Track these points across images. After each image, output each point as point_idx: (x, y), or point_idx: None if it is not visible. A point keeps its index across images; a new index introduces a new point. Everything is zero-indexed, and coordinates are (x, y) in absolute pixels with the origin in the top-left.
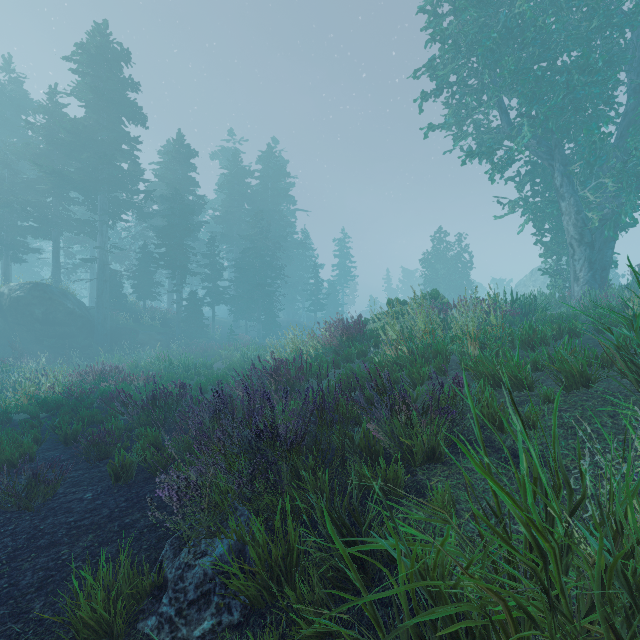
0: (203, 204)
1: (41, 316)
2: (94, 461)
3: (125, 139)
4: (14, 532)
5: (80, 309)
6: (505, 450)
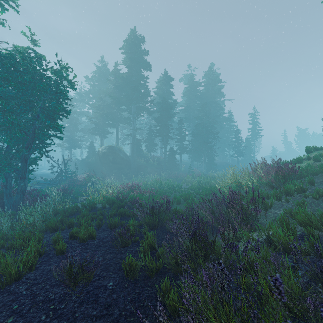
0: (176, 103)
1: (112, 160)
2: (119, 248)
3: (142, 78)
4: (62, 313)
5: (125, 157)
6: None
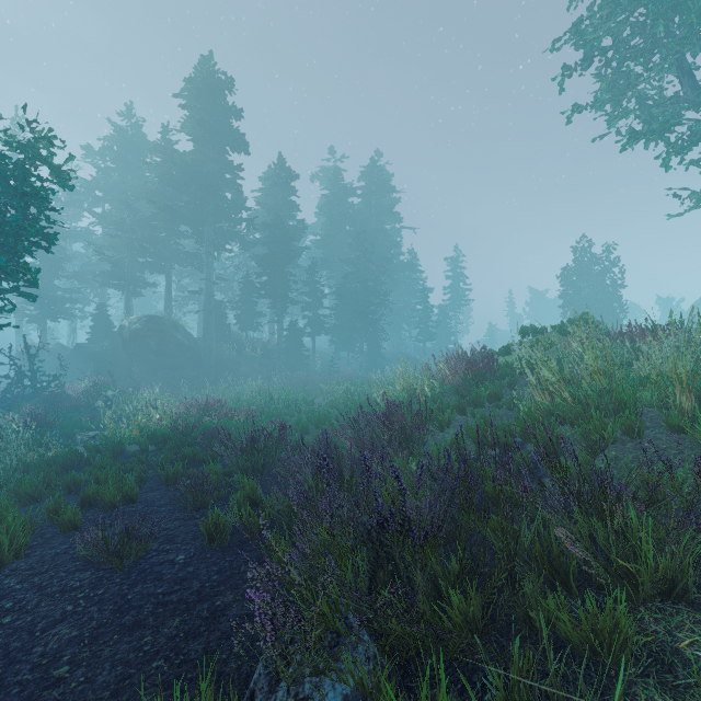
0: (303, 229)
1: (155, 348)
2: (191, 511)
3: (229, 168)
4: (102, 599)
5: (188, 341)
6: None
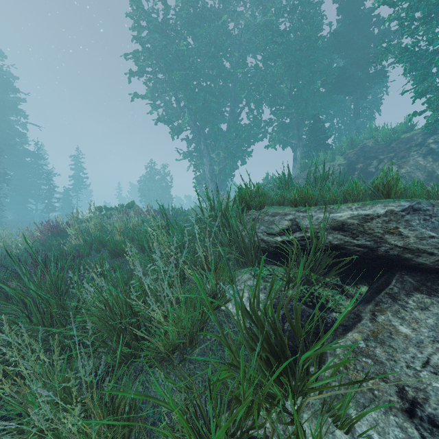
0: None
1: None
2: None
3: None
4: None
5: None
6: (47, 277)
